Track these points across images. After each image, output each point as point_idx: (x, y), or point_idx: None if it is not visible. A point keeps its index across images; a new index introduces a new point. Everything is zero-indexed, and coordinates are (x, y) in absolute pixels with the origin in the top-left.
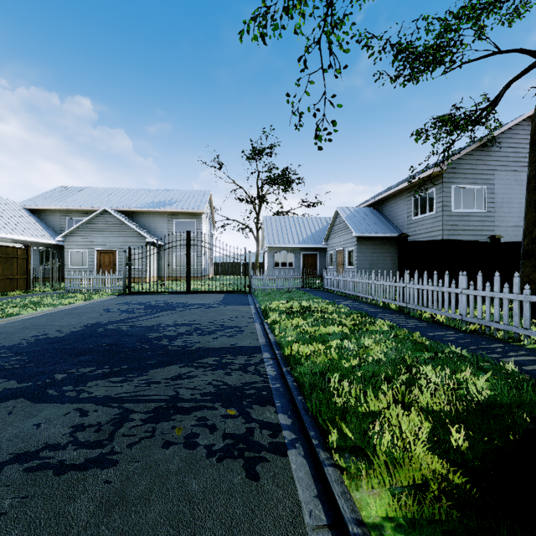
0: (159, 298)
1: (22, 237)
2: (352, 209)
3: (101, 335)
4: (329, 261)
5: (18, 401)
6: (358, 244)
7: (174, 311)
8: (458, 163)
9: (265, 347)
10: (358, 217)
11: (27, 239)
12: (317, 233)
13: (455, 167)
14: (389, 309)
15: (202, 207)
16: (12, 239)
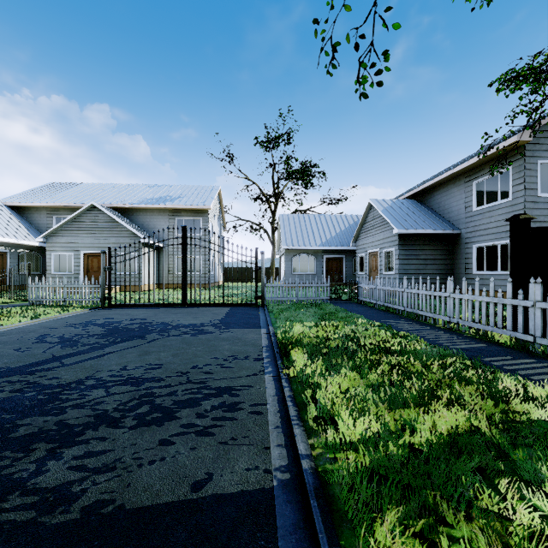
0: (140, 314)
1: None
2: (389, 202)
3: None
4: (359, 266)
5: None
6: (400, 244)
7: (139, 342)
8: (546, 130)
9: (288, 500)
10: (398, 210)
11: (0, 240)
12: (343, 233)
13: (542, 136)
14: (494, 343)
15: (208, 203)
16: None
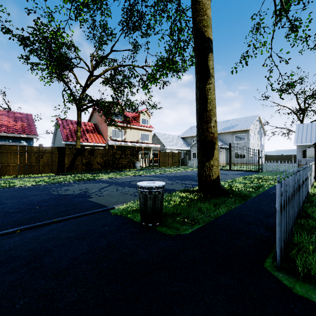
0: None
1: (179, 148)
2: None
3: (185, 176)
4: None
5: (167, 180)
6: None
7: None
8: None
9: None
10: None
11: (180, 149)
12: None
13: None
14: None
15: (249, 126)
16: (176, 149)
